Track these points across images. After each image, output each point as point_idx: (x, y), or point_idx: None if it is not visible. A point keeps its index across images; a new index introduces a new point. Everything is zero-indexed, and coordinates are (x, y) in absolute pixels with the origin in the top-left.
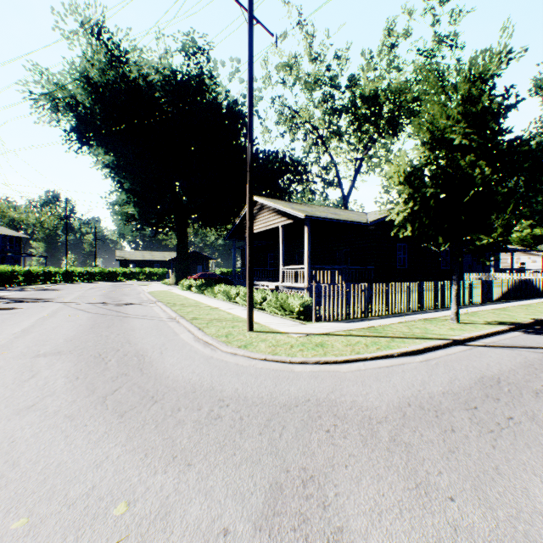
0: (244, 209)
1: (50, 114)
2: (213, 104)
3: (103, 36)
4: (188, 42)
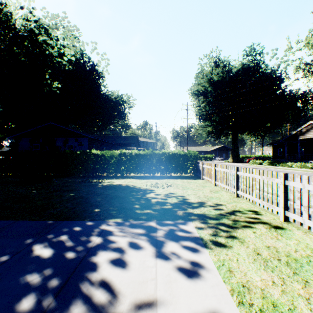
0: (301, 127)
1: (196, 97)
2: (268, 77)
3: (218, 62)
4: (251, 50)
